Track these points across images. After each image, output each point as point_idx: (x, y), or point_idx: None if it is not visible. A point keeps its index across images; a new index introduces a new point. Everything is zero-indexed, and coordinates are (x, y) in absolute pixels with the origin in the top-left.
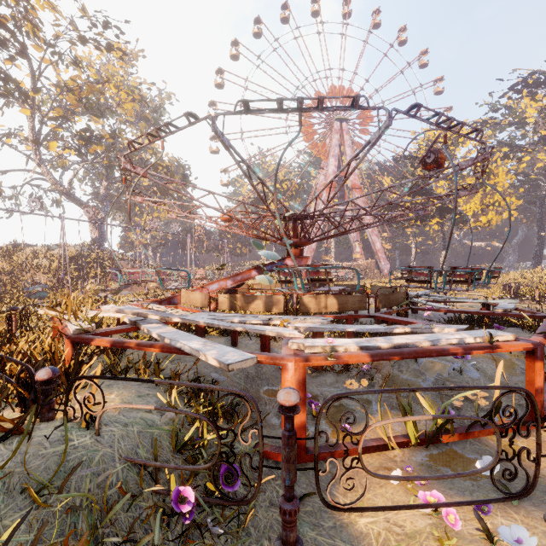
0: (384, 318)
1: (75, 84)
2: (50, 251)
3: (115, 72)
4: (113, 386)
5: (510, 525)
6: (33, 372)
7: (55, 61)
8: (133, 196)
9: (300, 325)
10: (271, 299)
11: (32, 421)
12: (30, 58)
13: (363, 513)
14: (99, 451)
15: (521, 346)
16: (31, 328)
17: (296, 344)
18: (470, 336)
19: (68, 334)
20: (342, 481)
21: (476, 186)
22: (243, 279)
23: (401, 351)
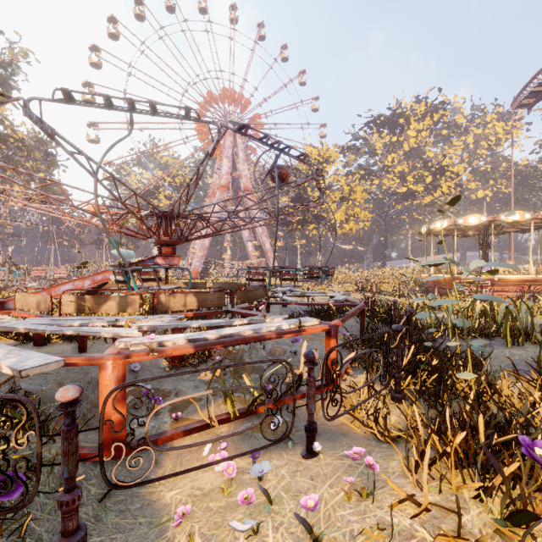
0: (238, 313)
1: None
2: None
3: None
4: None
5: (279, 463)
6: None
7: None
8: None
9: (145, 324)
10: (126, 300)
11: None
12: None
13: (174, 487)
14: None
15: (321, 329)
16: None
17: (123, 343)
18: (287, 323)
19: None
20: (164, 465)
21: (342, 199)
22: (105, 278)
23: (224, 341)
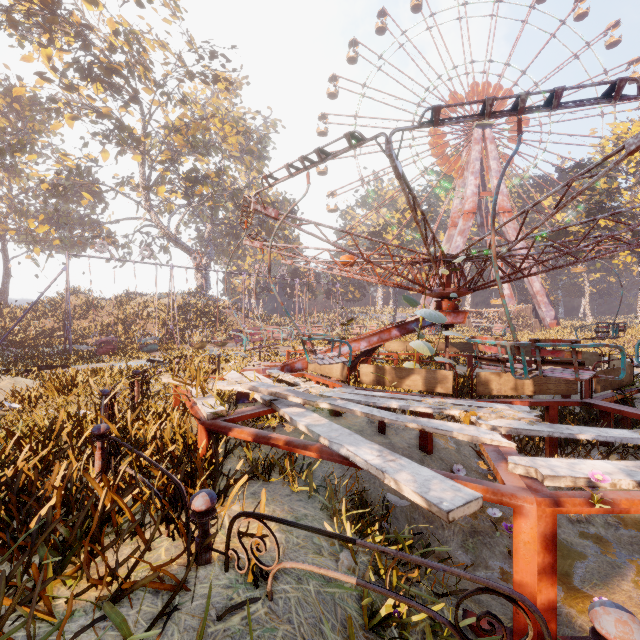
0: (613, 410)
1: (182, 123)
2: (159, 300)
3: (220, 104)
4: (259, 495)
5: None
6: (184, 491)
7: (164, 102)
8: (252, 243)
9: (498, 423)
10: (434, 375)
11: (186, 559)
12: (141, 102)
13: None
14: (277, 630)
15: None
16: (152, 392)
17: (522, 467)
18: None
19: (201, 418)
20: None
21: None
22: (380, 340)
23: None
